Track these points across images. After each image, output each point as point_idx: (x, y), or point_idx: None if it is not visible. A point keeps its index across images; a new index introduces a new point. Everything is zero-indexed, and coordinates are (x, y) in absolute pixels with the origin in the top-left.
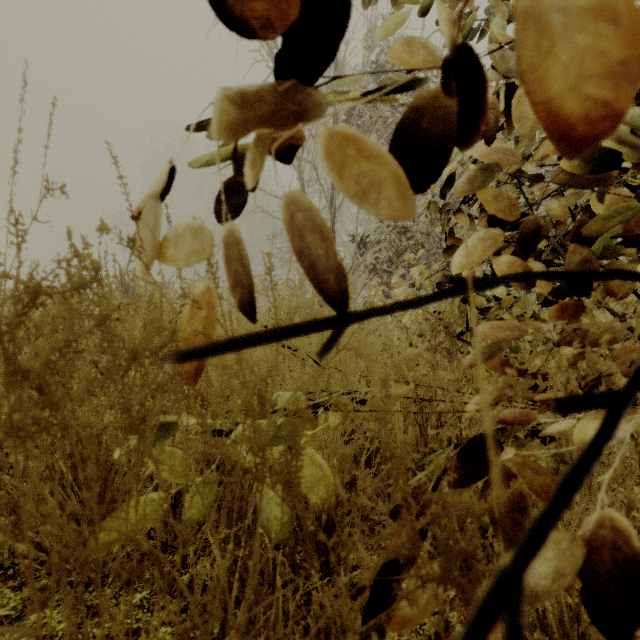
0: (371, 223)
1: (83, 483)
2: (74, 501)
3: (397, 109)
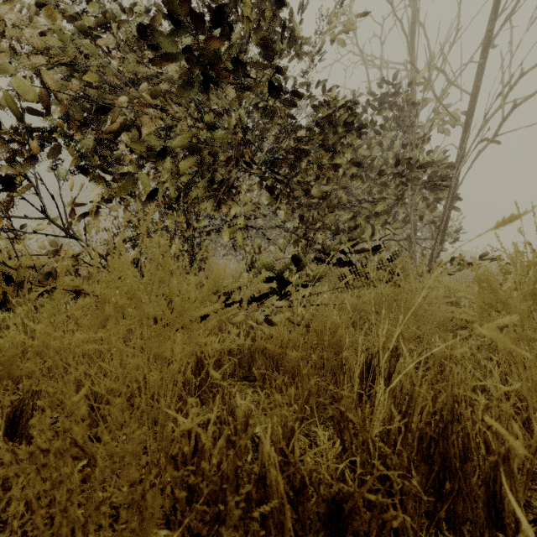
0: None
1: None
2: None
3: None
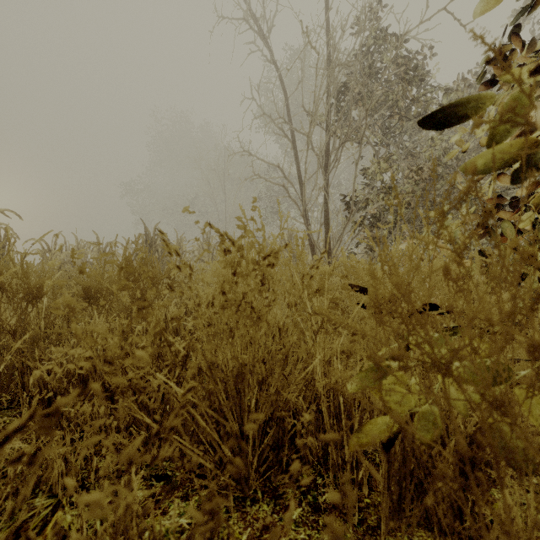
0: (356, 185)
1: (245, 409)
2: (464, 441)
3: (382, 85)
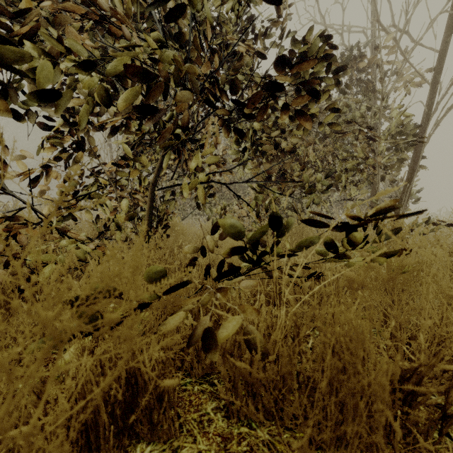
0: None
1: None
2: None
3: None
